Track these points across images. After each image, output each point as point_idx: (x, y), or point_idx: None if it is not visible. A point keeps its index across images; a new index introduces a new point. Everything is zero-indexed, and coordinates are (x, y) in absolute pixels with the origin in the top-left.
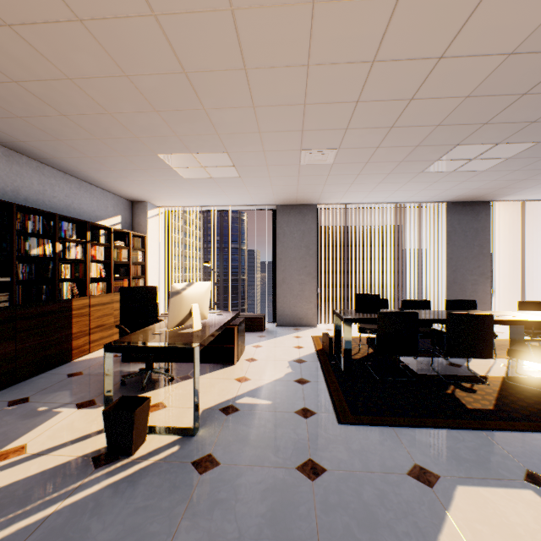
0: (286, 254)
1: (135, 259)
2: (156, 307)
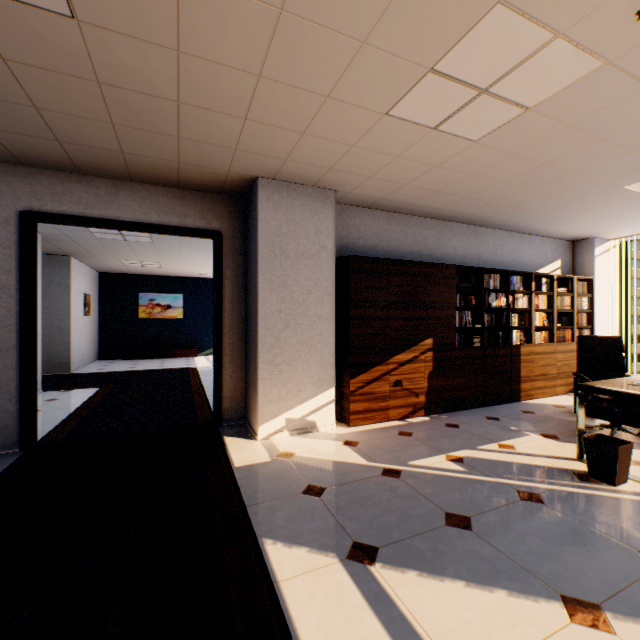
0: None
1: (578, 307)
2: (621, 360)
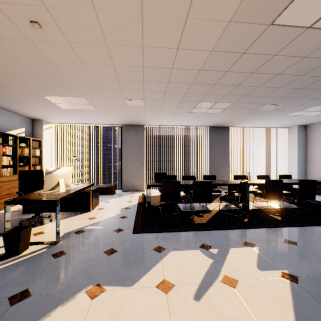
0: (127, 151)
1: (34, 154)
2: (43, 181)
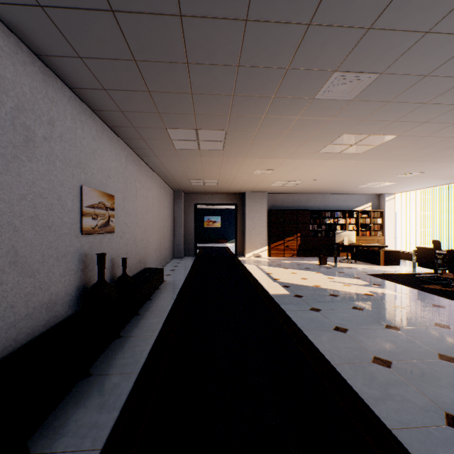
0: None
1: (375, 222)
2: None
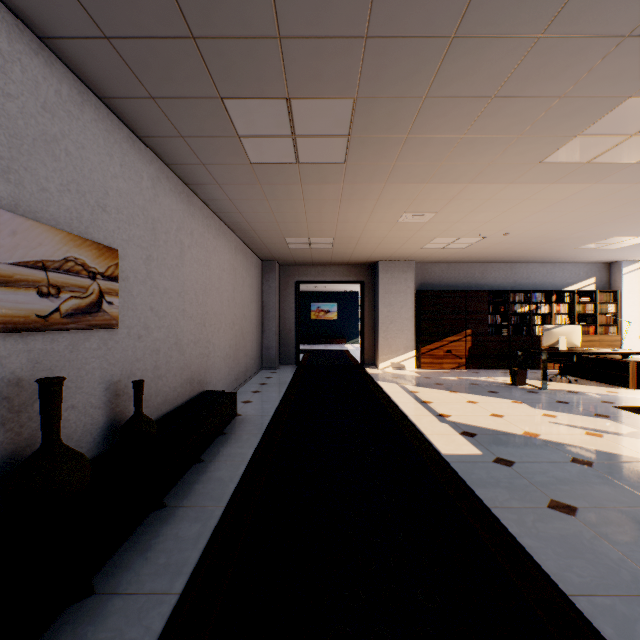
0: None
1: (603, 311)
2: None
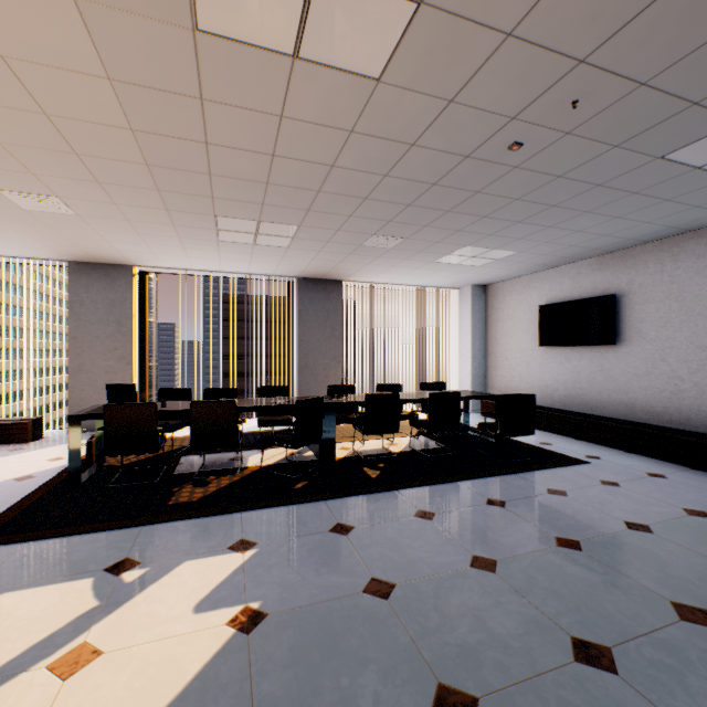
0: (85, 330)
1: None
2: None
